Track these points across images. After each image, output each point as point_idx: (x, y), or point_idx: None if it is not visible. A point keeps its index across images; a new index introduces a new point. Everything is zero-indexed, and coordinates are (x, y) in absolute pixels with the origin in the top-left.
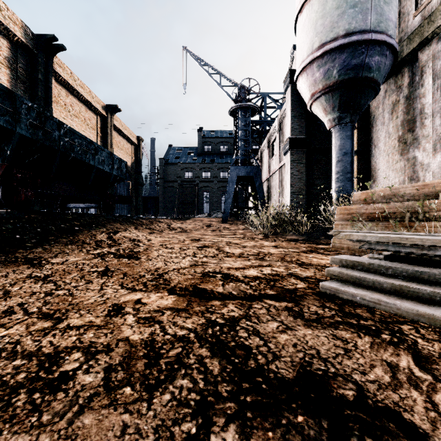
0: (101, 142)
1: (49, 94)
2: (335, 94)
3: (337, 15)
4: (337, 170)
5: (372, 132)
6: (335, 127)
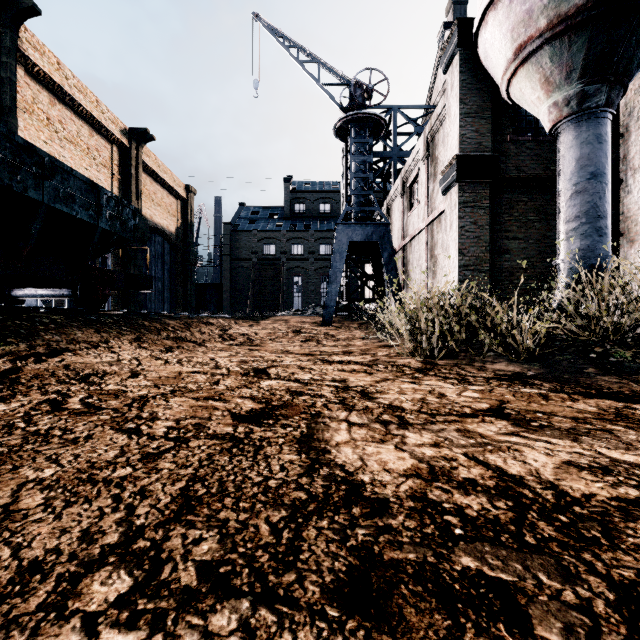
0: (120, 191)
1: (10, 92)
2: (577, 38)
3: None
4: (573, 213)
5: (627, 143)
6: (570, 118)
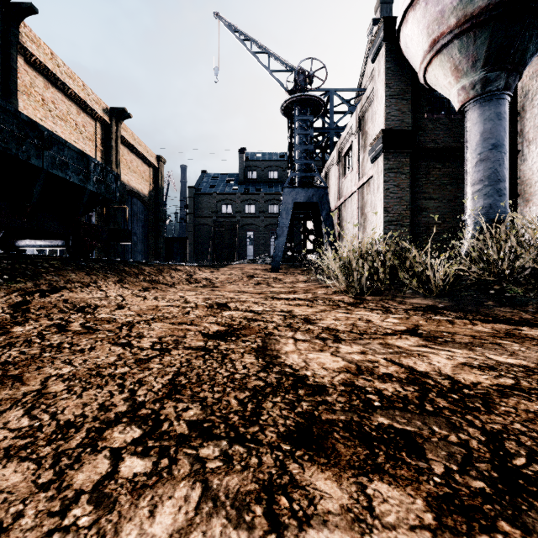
0: (102, 160)
1: (12, 78)
2: (481, 34)
3: None
4: (477, 177)
5: (523, 120)
6: (475, 99)
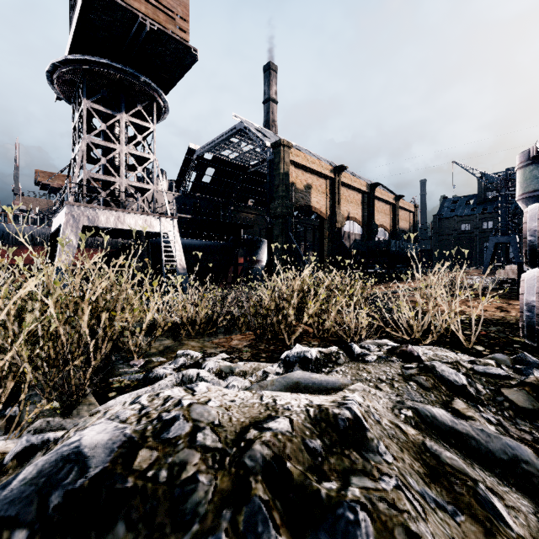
0: (392, 221)
1: (374, 209)
2: None
3: (528, 182)
4: None
5: None
6: None
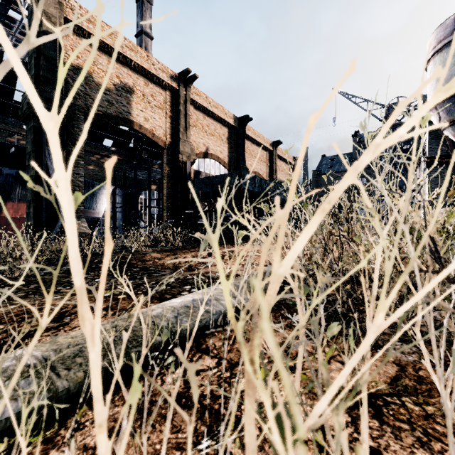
0: (269, 170)
1: (244, 150)
2: None
3: (454, 69)
4: None
5: None
6: None
